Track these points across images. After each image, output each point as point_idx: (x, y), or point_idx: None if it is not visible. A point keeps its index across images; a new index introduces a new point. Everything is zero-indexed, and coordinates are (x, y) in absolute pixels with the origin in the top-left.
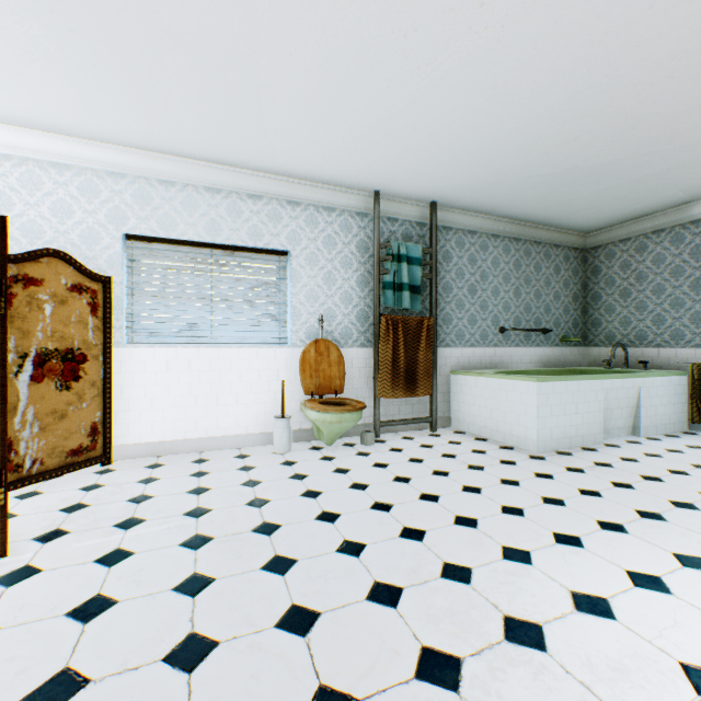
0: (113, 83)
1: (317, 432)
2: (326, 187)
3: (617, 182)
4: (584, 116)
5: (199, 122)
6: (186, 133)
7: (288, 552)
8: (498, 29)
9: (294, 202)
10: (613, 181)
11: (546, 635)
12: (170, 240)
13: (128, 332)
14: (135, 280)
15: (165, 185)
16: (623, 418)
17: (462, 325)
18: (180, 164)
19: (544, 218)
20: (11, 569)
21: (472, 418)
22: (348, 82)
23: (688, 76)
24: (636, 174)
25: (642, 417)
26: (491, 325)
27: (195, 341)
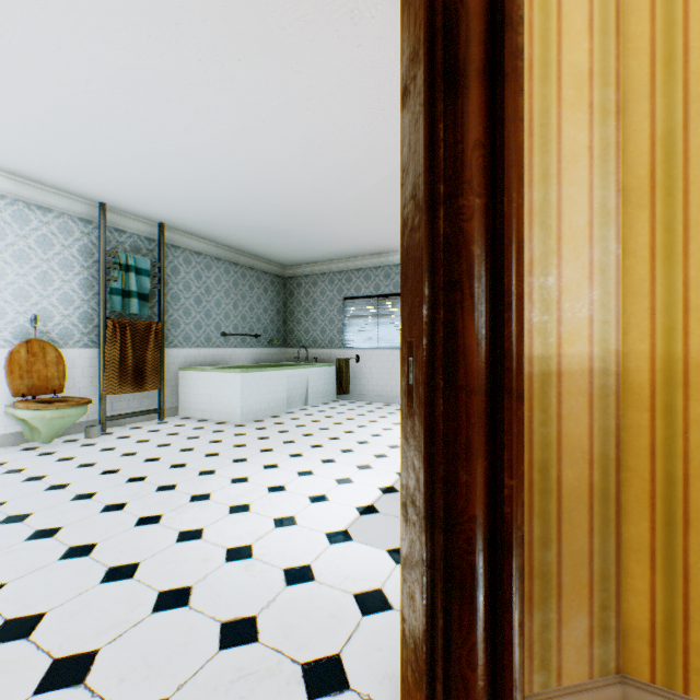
0: None
1: (30, 433)
2: (43, 188)
3: (295, 241)
4: (265, 203)
5: None
6: None
7: (23, 511)
8: (201, 146)
9: None
10: (293, 240)
11: (212, 495)
12: None
13: None
14: None
15: None
16: (300, 395)
17: (190, 330)
18: None
19: (256, 252)
20: None
21: (197, 406)
22: (78, 129)
23: (312, 201)
24: (304, 239)
25: (311, 393)
26: (215, 330)
27: None
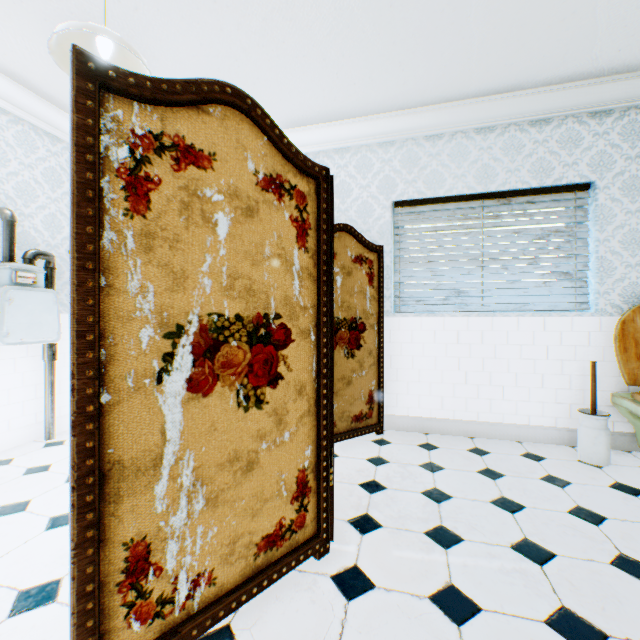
0: (403, 24)
1: None
2: None
3: None
4: None
5: (490, 34)
6: (467, 61)
7: None
8: None
9: (599, 112)
10: None
11: None
12: (435, 199)
13: (395, 301)
14: (401, 248)
15: (431, 140)
16: None
17: None
18: (448, 111)
19: None
20: (341, 564)
21: None
22: None
23: None
24: None
25: None
26: None
27: (462, 309)
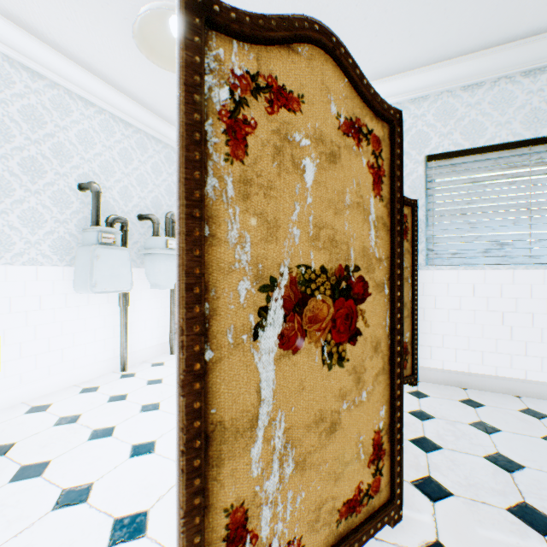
0: None
1: None
2: None
3: None
4: None
5: None
6: None
7: None
8: None
9: None
10: None
11: None
12: (474, 149)
13: (427, 254)
14: (435, 201)
15: (469, 90)
16: None
17: None
18: (490, 57)
19: None
20: (420, 537)
21: None
22: None
23: None
24: None
25: None
26: None
27: (505, 261)
